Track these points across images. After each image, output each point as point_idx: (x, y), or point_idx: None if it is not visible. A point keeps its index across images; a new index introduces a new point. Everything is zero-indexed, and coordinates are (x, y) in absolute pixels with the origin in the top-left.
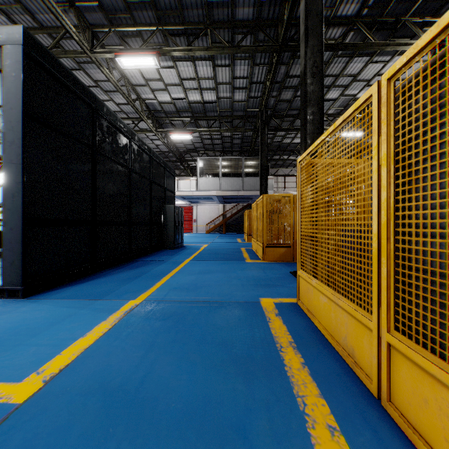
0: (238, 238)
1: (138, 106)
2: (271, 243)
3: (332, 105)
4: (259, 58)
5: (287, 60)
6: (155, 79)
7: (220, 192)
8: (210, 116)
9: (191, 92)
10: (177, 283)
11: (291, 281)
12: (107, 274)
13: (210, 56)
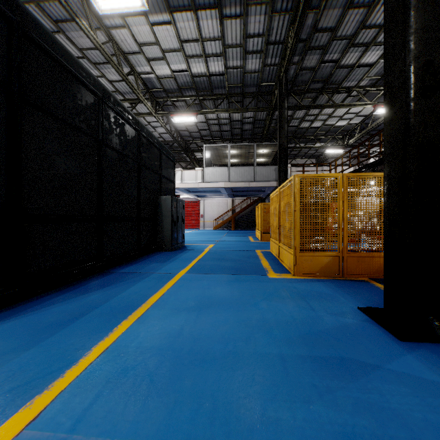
0: (250, 235)
1: (134, 84)
2: (307, 248)
3: (367, 73)
4: (281, 2)
5: (318, 4)
6: (150, 43)
7: (229, 184)
8: (217, 94)
9: (194, 60)
10: (138, 348)
11: (387, 346)
12: (32, 308)
13: (216, 2)
